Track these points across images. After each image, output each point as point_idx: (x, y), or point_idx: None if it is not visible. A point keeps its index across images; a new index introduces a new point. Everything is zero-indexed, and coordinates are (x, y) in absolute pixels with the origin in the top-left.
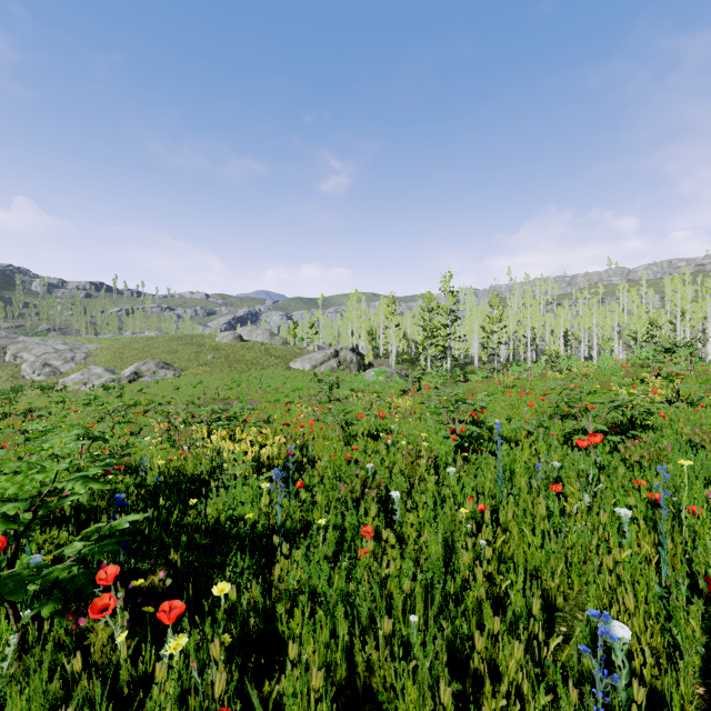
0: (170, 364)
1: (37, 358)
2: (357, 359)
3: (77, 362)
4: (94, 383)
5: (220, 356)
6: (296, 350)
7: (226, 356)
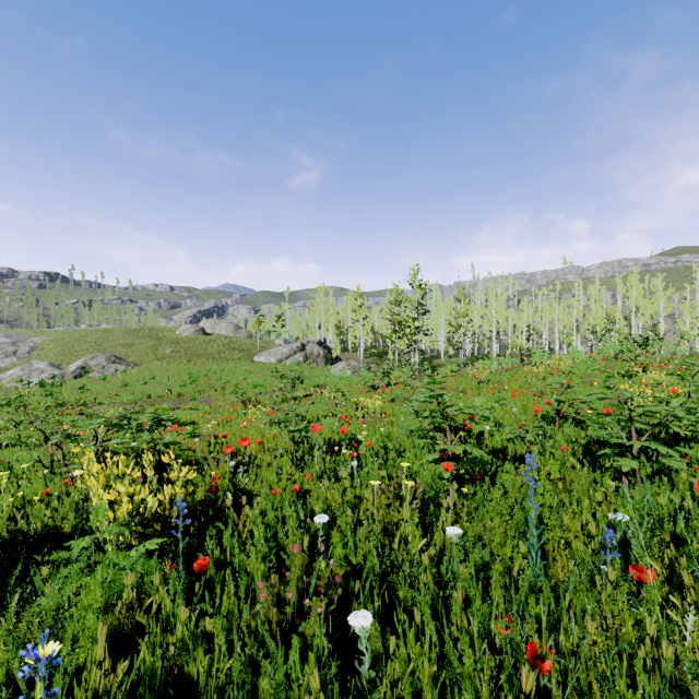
0: (123, 359)
1: None
2: (324, 353)
3: (19, 356)
4: (34, 380)
5: (180, 349)
6: (261, 344)
7: (186, 349)
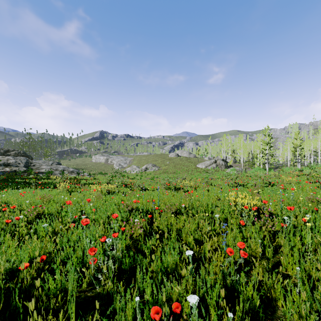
0: (155, 165)
1: (117, 162)
2: (224, 163)
3: (127, 164)
4: (135, 171)
5: (171, 162)
6: (199, 160)
7: (173, 162)
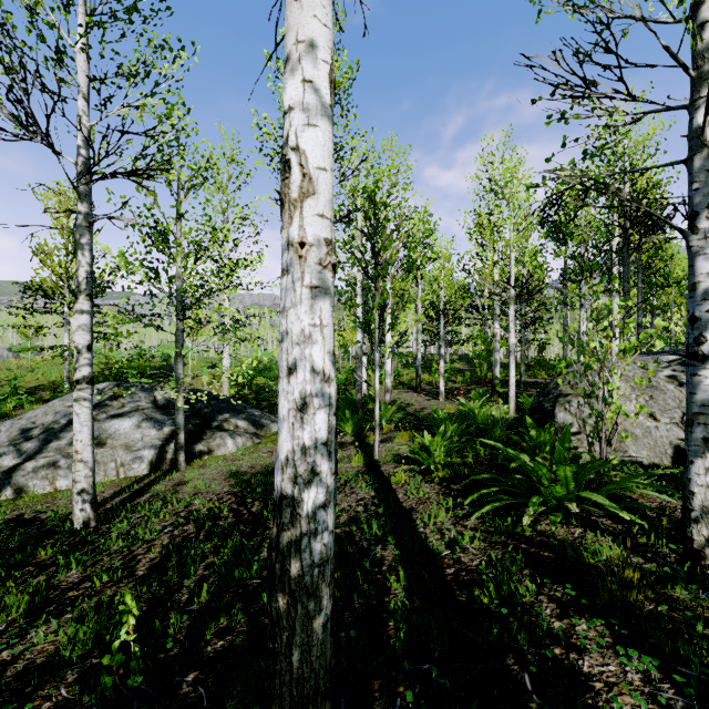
0: None
1: None
2: (14, 356)
3: None
4: None
5: None
6: None
7: None
